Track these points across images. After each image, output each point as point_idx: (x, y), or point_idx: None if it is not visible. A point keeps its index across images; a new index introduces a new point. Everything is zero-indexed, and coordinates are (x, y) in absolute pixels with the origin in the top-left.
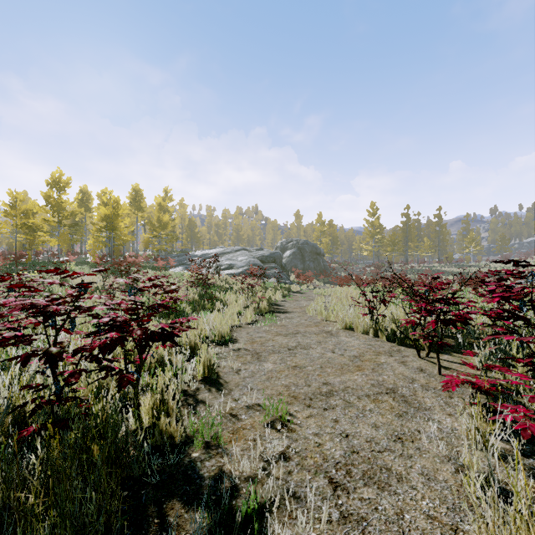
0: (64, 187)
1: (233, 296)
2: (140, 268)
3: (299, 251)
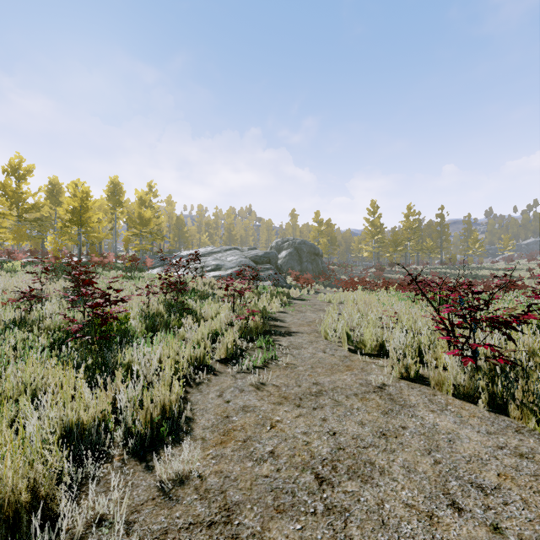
0: (24, 175)
1: (213, 306)
2: (109, 270)
3: (296, 251)
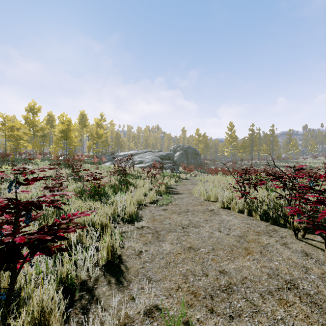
0: (37, 112)
1: (142, 182)
2: (83, 163)
3: (185, 152)
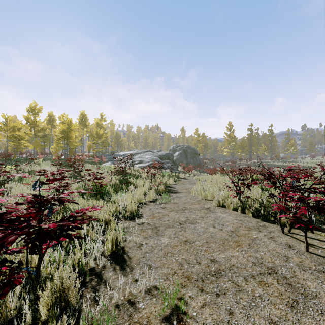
0: (38, 112)
1: (141, 181)
2: (84, 163)
3: (184, 152)
